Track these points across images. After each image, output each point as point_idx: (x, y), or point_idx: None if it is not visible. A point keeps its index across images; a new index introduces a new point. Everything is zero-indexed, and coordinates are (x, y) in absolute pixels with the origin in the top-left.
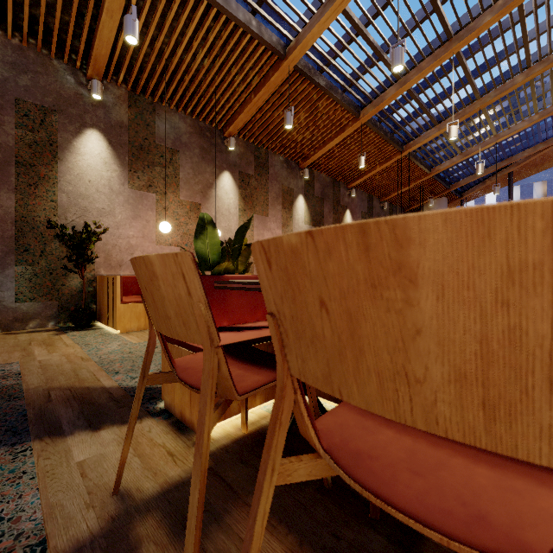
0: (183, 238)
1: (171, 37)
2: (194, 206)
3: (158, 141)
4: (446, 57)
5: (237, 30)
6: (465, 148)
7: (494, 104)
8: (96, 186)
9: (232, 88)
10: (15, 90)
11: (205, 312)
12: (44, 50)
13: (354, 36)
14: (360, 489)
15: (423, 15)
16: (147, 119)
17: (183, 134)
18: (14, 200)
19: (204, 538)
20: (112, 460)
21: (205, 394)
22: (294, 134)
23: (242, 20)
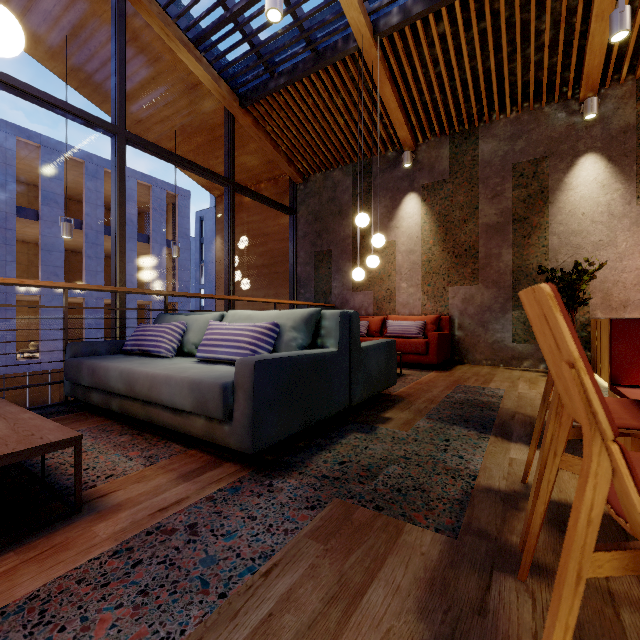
0: None
1: None
2: None
3: None
4: None
5: None
6: None
7: None
8: (590, 217)
9: None
10: (512, 158)
11: None
12: (536, 105)
13: None
14: None
15: None
16: None
17: None
18: (511, 254)
19: None
20: (533, 468)
21: (551, 409)
22: None
23: None
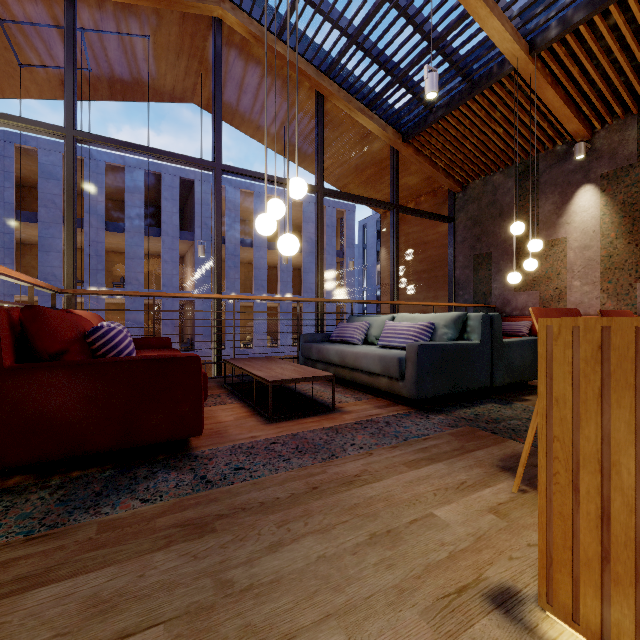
0: None
1: None
2: None
3: None
4: None
5: None
6: None
7: None
8: None
9: None
10: None
11: None
12: None
13: None
14: None
15: None
16: None
17: None
18: None
19: None
20: None
21: None
22: None
23: None
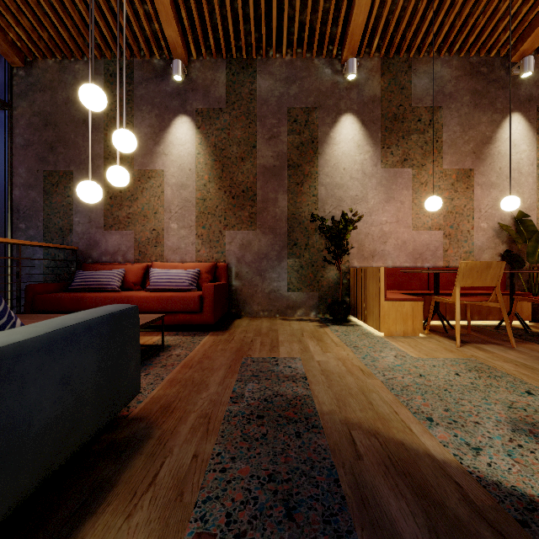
0: (446, 218)
1: None
2: (462, 173)
3: (414, 103)
4: None
5: None
6: None
7: None
8: (349, 173)
9: None
10: (287, 101)
11: None
12: (307, 54)
13: None
14: None
15: None
16: (401, 82)
17: (446, 83)
18: (287, 200)
19: None
20: None
21: None
22: None
23: None
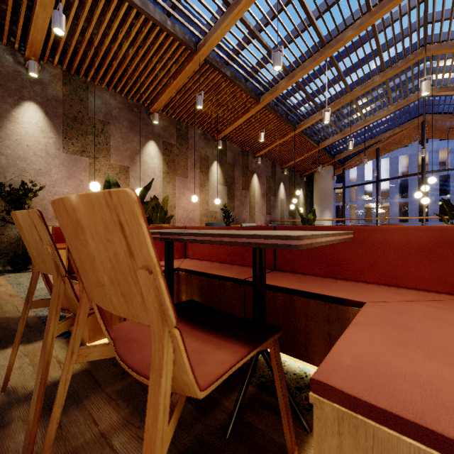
0: None
1: (99, 29)
2: (123, 168)
3: (91, 114)
4: (322, 59)
5: (155, 28)
6: (343, 128)
7: (362, 97)
8: (33, 150)
9: (154, 73)
10: None
11: (52, 252)
12: None
13: (251, 39)
14: (118, 359)
15: (303, 26)
16: (81, 95)
17: (113, 109)
18: None
19: (62, 415)
20: None
21: (51, 309)
22: (208, 112)
23: (158, 20)
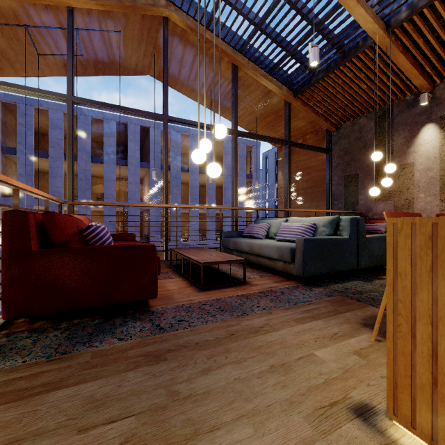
0: None
1: None
2: None
3: None
4: None
5: None
6: None
7: None
8: None
9: None
10: None
11: None
12: None
13: None
14: None
15: None
16: None
17: None
18: None
19: None
20: None
21: None
22: None
23: None
